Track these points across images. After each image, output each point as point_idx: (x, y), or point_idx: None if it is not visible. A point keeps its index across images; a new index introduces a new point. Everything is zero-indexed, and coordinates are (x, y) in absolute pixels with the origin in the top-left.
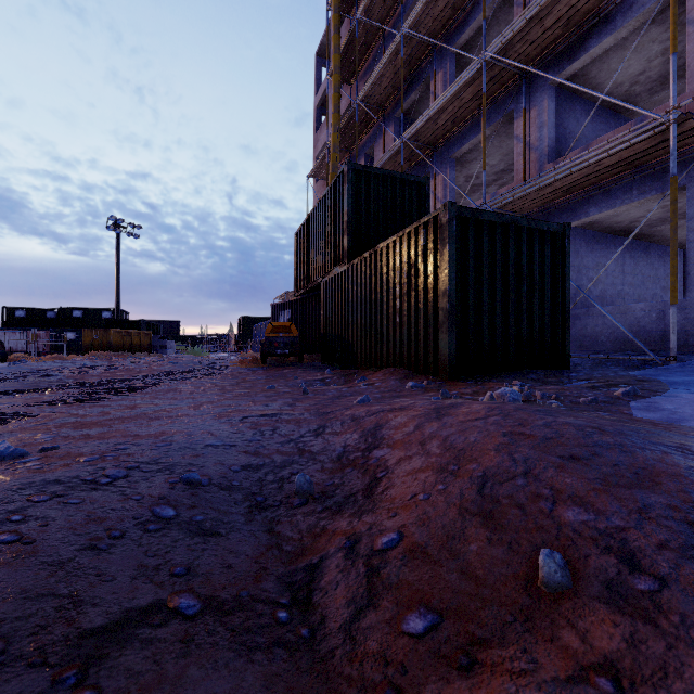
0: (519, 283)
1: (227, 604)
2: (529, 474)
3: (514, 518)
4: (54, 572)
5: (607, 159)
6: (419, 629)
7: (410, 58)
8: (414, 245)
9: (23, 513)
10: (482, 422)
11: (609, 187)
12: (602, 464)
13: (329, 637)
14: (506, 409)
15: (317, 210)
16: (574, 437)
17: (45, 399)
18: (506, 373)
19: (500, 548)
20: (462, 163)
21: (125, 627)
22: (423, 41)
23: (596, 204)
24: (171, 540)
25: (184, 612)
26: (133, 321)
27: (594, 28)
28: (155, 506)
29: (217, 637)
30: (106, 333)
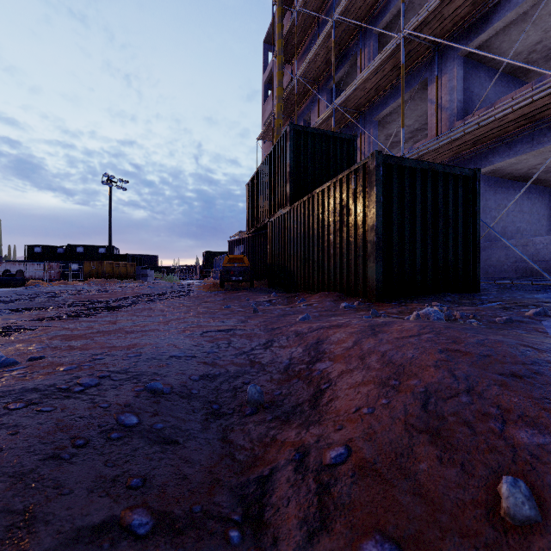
0: (436, 220)
1: (179, 521)
2: (473, 391)
3: (463, 437)
4: (13, 484)
5: (511, 115)
6: None
7: (340, 39)
8: (346, 189)
9: None
10: (416, 339)
11: (512, 138)
12: (545, 383)
13: None
14: (437, 327)
15: (264, 164)
16: (509, 355)
17: (46, 315)
18: (425, 296)
19: (452, 469)
20: (383, 124)
21: (73, 550)
22: (351, 25)
23: (500, 153)
24: (131, 449)
25: (136, 531)
26: (122, 255)
27: (498, 5)
28: (120, 414)
29: None
30: (101, 264)
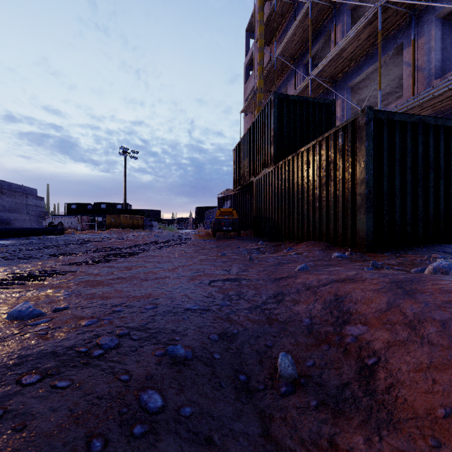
0: (427, 172)
1: None
2: None
3: None
4: None
5: None
6: None
7: (315, 18)
8: (333, 146)
9: (4, 405)
10: None
11: None
12: None
13: None
14: None
15: (250, 131)
16: None
17: (75, 260)
18: (417, 247)
19: None
20: (355, 90)
21: None
22: (326, 4)
23: None
24: None
25: None
26: (134, 210)
27: None
28: (142, 392)
29: None
30: (118, 217)
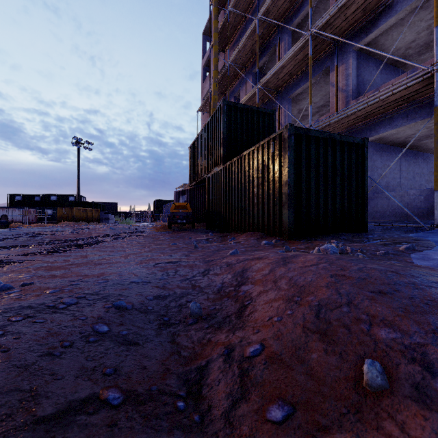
0: (335, 177)
1: (141, 396)
2: (351, 304)
3: (342, 335)
4: (21, 372)
5: (392, 97)
6: (278, 417)
7: (262, 34)
8: (266, 152)
9: (3, 329)
10: (315, 267)
11: (393, 114)
12: (402, 297)
13: (213, 422)
14: (331, 258)
15: (203, 132)
16: (379, 278)
17: (29, 251)
18: (326, 235)
19: (334, 357)
20: (296, 101)
21: (68, 415)
22: (271, 23)
23: (384, 126)
24: (105, 348)
25: (111, 402)
26: (88, 202)
27: (382, 12)
28: (95, 324)
29: (134, 422)
30: (71, 210)
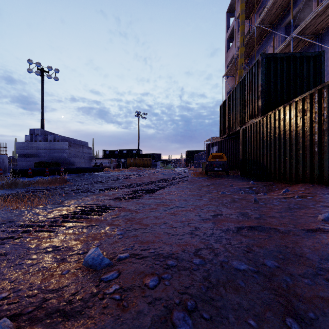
0: None
1: None
2: None
3: None
4: None
5: None
6: None
7: None
8: None
9: None
10: None
11: None
12: None
13: None
14: None
15: (236, 89)
16: None
17: (116, 195)
18: None
19: None
20: None
21: None
22: None
23: None
24: None
25: None
26: (144, 154)
27: None
28: None
29: None
30: (135, 159)
